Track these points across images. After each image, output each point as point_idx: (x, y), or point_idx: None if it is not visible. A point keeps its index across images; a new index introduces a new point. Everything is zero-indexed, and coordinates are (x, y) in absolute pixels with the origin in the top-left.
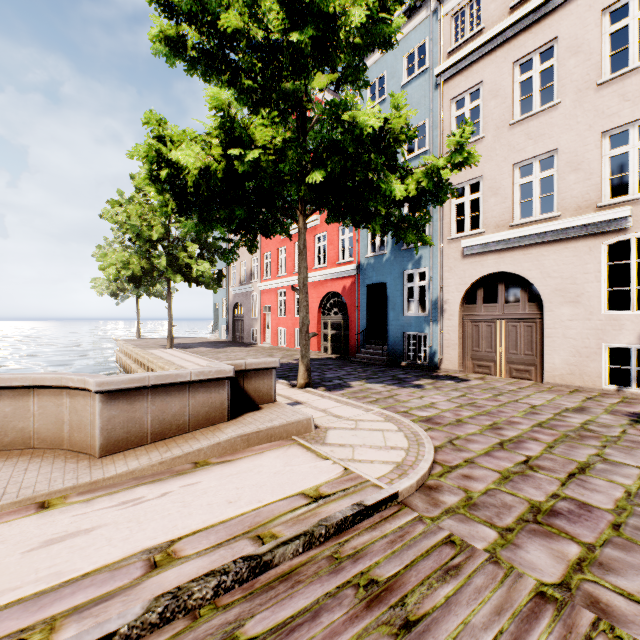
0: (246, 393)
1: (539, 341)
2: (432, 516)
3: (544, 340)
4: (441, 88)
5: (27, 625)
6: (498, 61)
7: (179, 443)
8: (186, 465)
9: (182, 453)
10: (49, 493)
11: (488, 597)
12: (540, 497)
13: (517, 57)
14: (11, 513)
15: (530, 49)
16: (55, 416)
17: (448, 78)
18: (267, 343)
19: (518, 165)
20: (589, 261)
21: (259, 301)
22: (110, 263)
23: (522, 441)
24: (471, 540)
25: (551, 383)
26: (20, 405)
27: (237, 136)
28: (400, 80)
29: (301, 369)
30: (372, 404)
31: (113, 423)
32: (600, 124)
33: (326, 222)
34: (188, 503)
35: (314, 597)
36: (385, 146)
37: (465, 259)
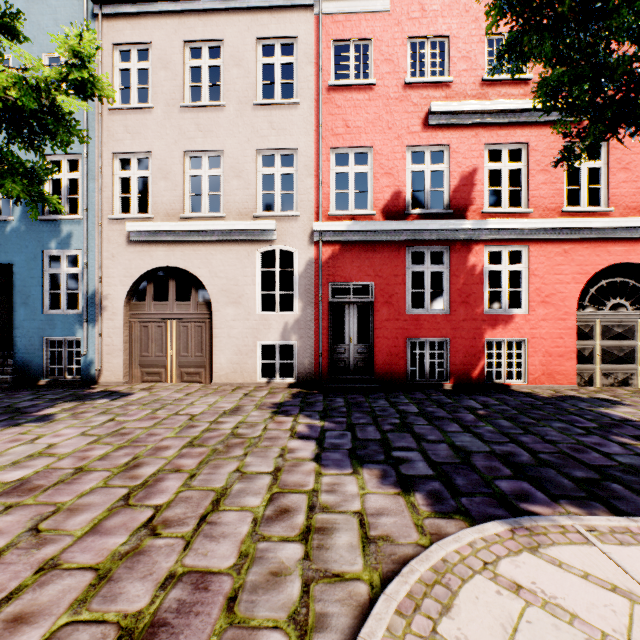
0: None
1: (209, 341)
2: None
3: (213, 340)
4: (100, 21)
5: None
6: (169, 30)
7: None
8: None
9: None
10: None
11: None
12: (144, 598)
13: (188, 37)
14: None
15: (200, 37)
16: None
17: (110, 15)
18: None
19: (189, 154)
20: (248, 265)
21: None
22: None
23: (160, 479)
24: None
25: (219, 383)
26: None
27: None
28: None
29: None
30: None
31: None
32: (256, 141)
33: None
34: None
35: None
36: None
37: (132, 246)
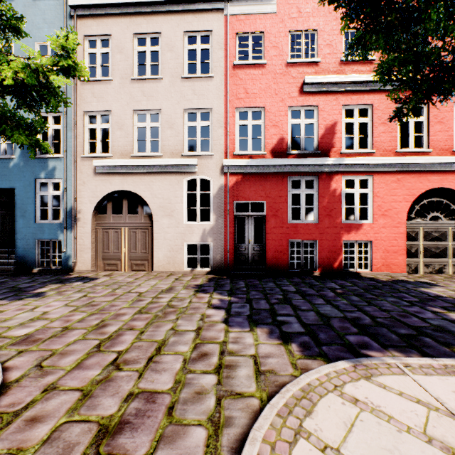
0: None
1: (151, 242)
2: None
3: (153, 241)
4: (75, 20)
5: None
6: (123, 26)
7: None
8: None
9: None
10: None
11: None
12: (114, 407)
13: (136, 31)
14: None
15: (145, 30)
16: None
17: (82, 15)
18: None
19: (137, 112)
20: (178, 189)
21: None
22: None
23: (120, 334)
24: None
25: (157, 271)
26: None
27: None
28: None
29: None
30: None
31: None
32: (183, 103)
33: None
34: None
35: None
36: None
37: (97, 176)
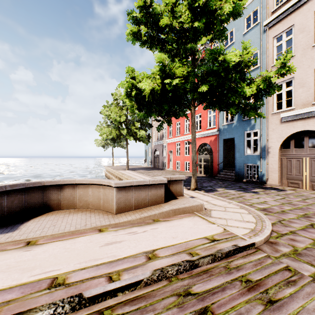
0: (170, 191)
1: None
2: (275, 256)
3: None
4: (267, 32)
5: (110, 272)
6: (304, 11)
7: (145, 211)
8: (150, 220)
9: (148, 215)
10: (101, 226)
11: (314, 298)
12: None
13: None
14: (90, 232)
15: None
16: (97, 196)
17: (271, 26)
18: (170, 168)
19: None
20: None
21: (166, 148)
22: (104, 133)
23: None
24: (300, 270)
25: None
26: (85, 191)
27: (167, 73)
28: (242, 31)
29: (192, 181)
30: (231, 200)
31: (120, 200)
32: None
33: (203, 109)
34: (155, 236)
35: (221, 282)
36: (239, 69)
37: (282, 124)
